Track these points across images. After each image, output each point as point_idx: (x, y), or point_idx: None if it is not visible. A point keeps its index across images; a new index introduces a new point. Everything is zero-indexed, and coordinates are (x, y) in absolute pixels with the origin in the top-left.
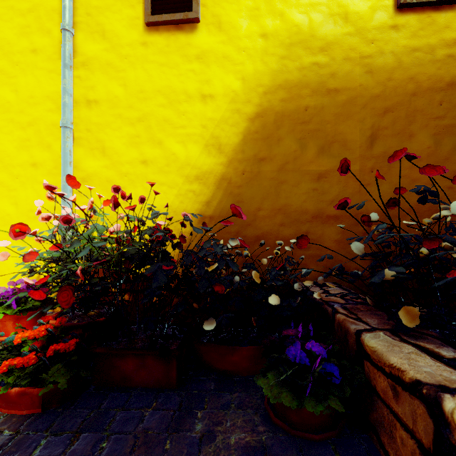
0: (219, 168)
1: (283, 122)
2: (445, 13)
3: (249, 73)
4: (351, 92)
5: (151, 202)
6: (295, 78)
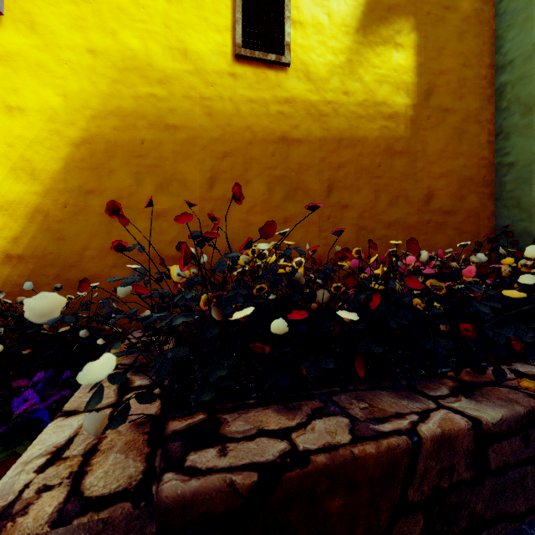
0: (32, 198)
1: (116, 152)
2: (277, 72)
3: (73, 90)
4: (191, 132)
5: None
6: (130, 106)
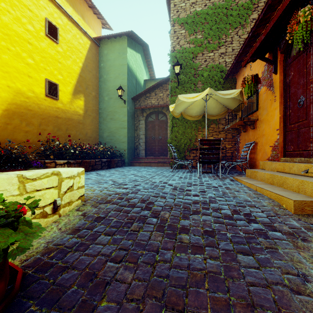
0: None
1: (15, 114)
2: (55, 101)
3: (3, 96)
4: (35, 112)
5: None
6: (19, 103)
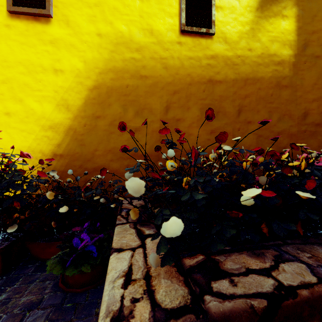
0: (67, 121)
1: (112, 93)
2: (206, 39)
3: (89, 58)
4: (155, 79)
5: (13, 144)
6: (120, 65)
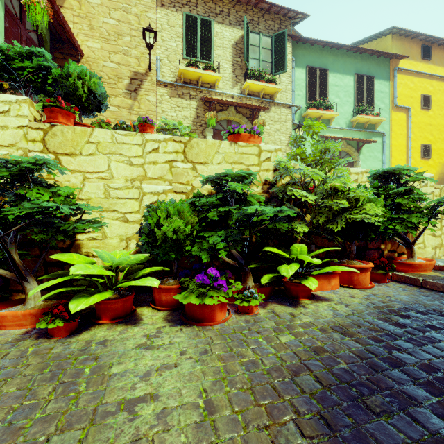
0: None
1: (442, 180)
2: None
3: (437, 170)
4: None
5: None
6: (443, 172)
